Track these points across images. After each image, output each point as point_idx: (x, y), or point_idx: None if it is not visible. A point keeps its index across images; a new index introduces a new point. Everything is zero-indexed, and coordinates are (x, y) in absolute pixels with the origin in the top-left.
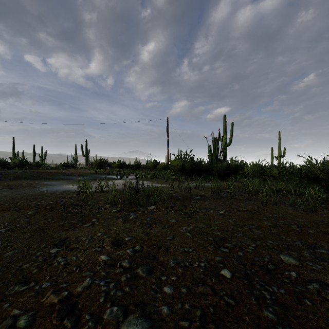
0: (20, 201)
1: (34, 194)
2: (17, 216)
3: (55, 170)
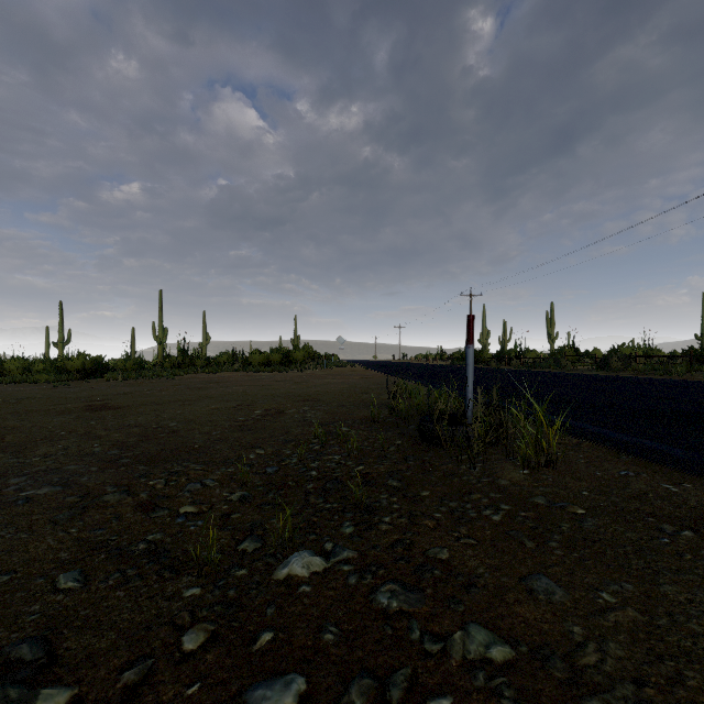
0: None
1: None
2: None
3: None
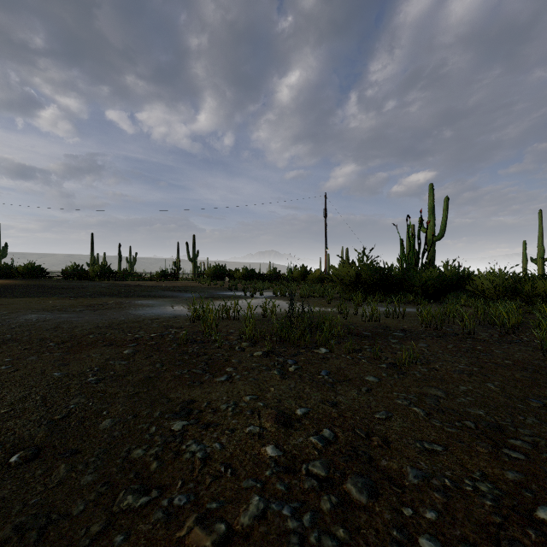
0: (110, 331)
1: (127, 319)
2: (109, 356)
3: (149, 282)
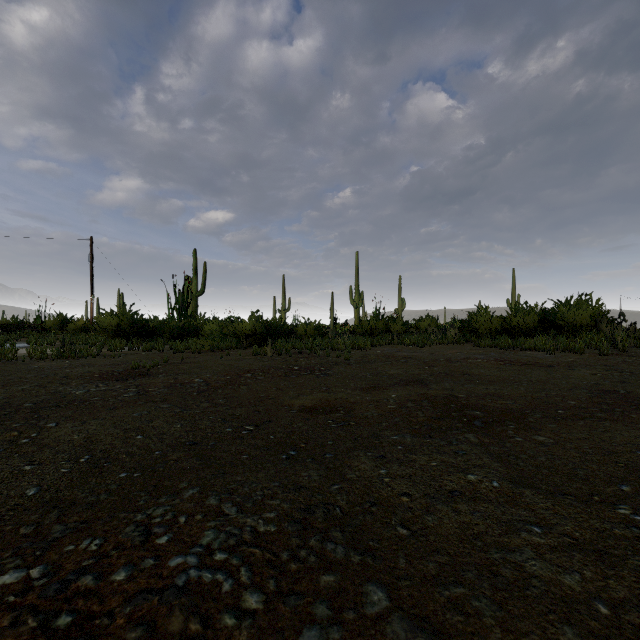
0: None
1: None
2: None
3: None
